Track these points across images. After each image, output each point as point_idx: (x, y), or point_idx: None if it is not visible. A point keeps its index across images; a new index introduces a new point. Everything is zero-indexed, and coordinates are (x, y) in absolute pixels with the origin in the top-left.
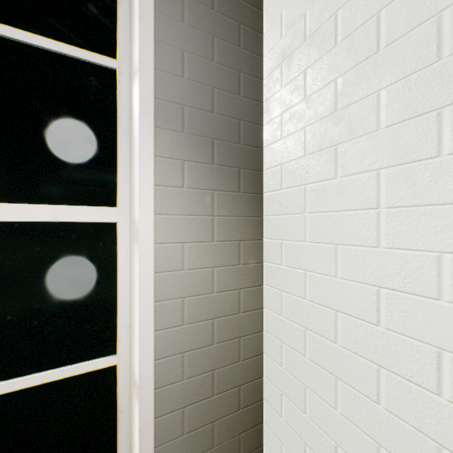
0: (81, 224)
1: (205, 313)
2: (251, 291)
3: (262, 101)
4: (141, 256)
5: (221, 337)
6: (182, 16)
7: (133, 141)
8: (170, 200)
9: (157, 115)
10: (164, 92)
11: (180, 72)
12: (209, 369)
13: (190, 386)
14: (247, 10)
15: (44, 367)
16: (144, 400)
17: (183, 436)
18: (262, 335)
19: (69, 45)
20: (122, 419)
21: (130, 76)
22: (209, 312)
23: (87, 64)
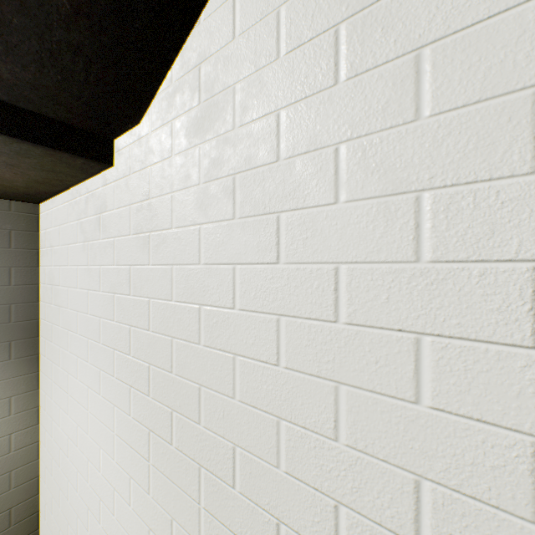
0: None
1: None
2: (25, 431)
3: (39, 283)
4: None
5: None
6: None
7: None
8: None
9: None
10: None
11: None
12: None
13: None
14: (20, 218)
15: None
16: None
17: None
18: (39, 461)
19: None
20: None
21: None
22: None
23: None
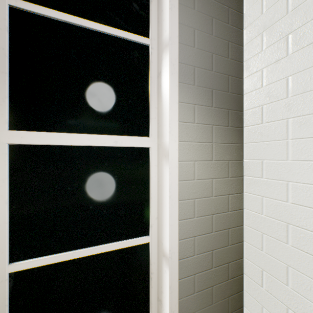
0: (129, 148)
1: (207, 210)
2: (235, 196)
3: (243, 61)
4: (171, 169)
5: (217, 228)
6: (193, 5)
7: (162, 93)
8: (186, 132)
9: (179, 74)
10: (183, 58)
11: (192, 44)
12: (210, 249)
13: (198, 260)
14: None
15: (109, 240)
16: (172, 266)
17: (194, 294)
18: (243, 228)
19: (123, 31)
20: (153, 279)
21: (158, 49)
22: (209, 210)
23: (132, 43)
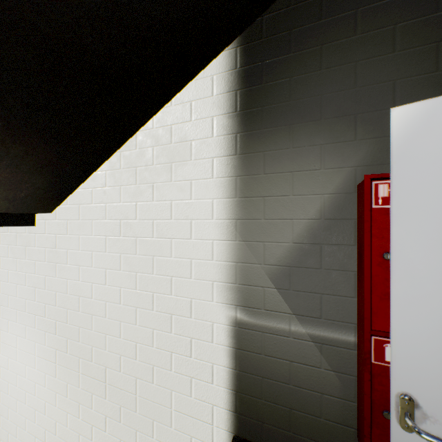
0: None
1: None
2: None
3: None
4: None
5: None
6: None
7: None
8: None
9: None
10: None
11: None
12: None
13: None
14: None
15: None
16: None
17: None
18: None
19: None
20: None
21: None
22: None
23: None
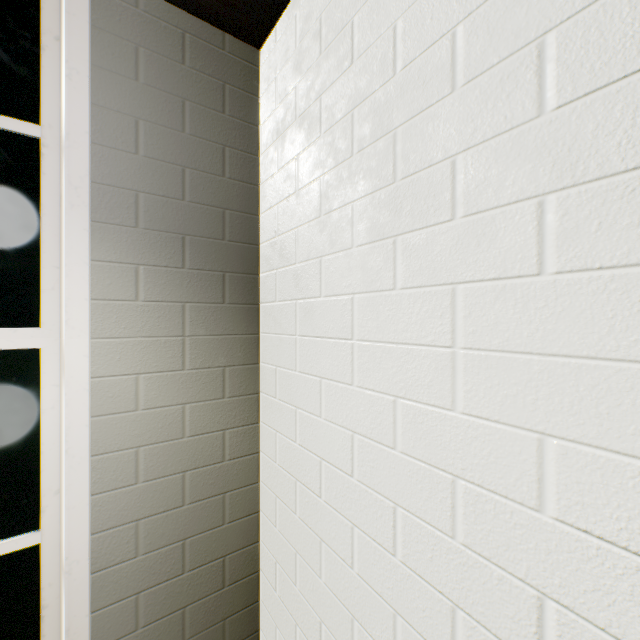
0: None
1: (172, 465)
2: (242, 431)
3: (259, 184)
4: (70, 396)
5: (196, 496)
6: (136, 73)
7: (62, 239)
8: (117, 319)
9: (96, 205)
10: (108, 174)
11: (132, 147)
12: (178, 538)
13: (148, 564)
14: (236, 66)
15: None
16: (73, 589)
17: (138, 631)
18: (259, 487)
19: None
20: (48, 618)
21: (60, 148)
22: (177, 463)
23: None
